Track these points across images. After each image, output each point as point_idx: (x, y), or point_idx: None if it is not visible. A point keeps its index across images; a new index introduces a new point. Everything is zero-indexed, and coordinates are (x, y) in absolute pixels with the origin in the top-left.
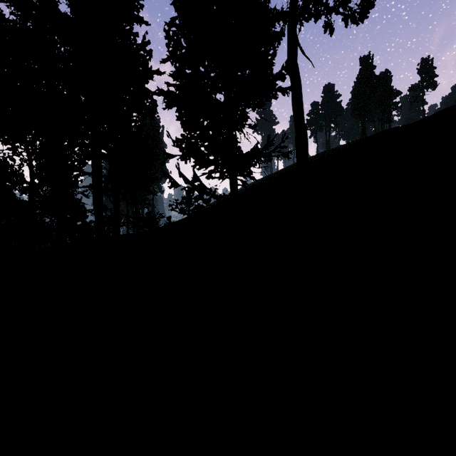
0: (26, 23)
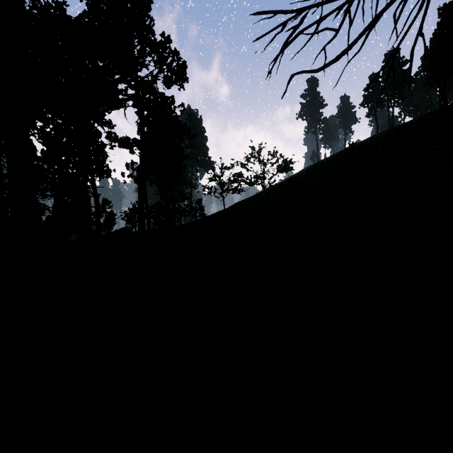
0: None
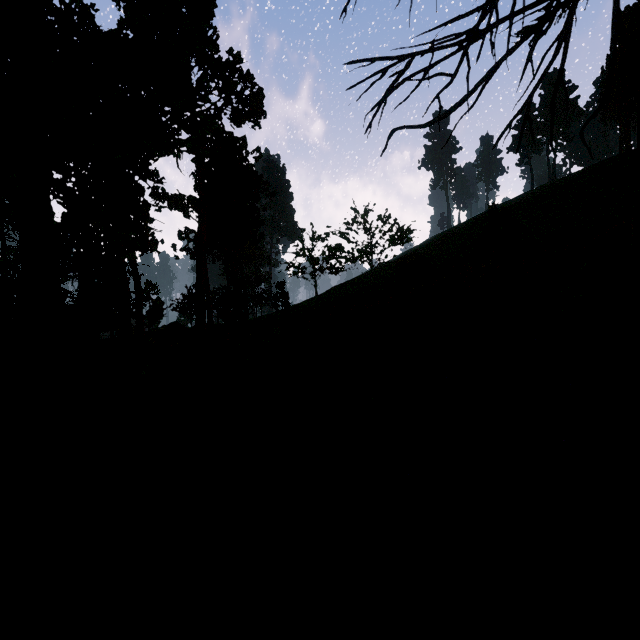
0: None
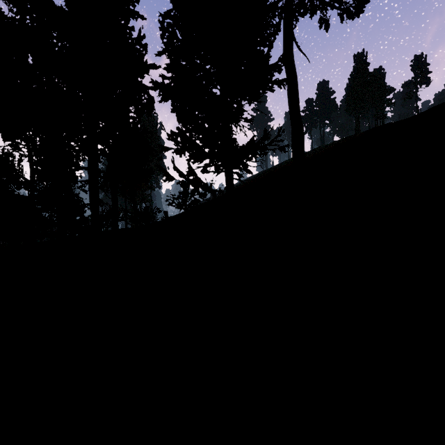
0: (24, 20)
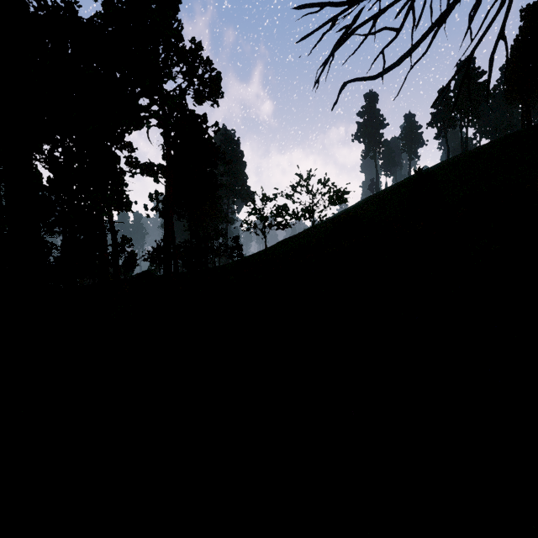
0: None
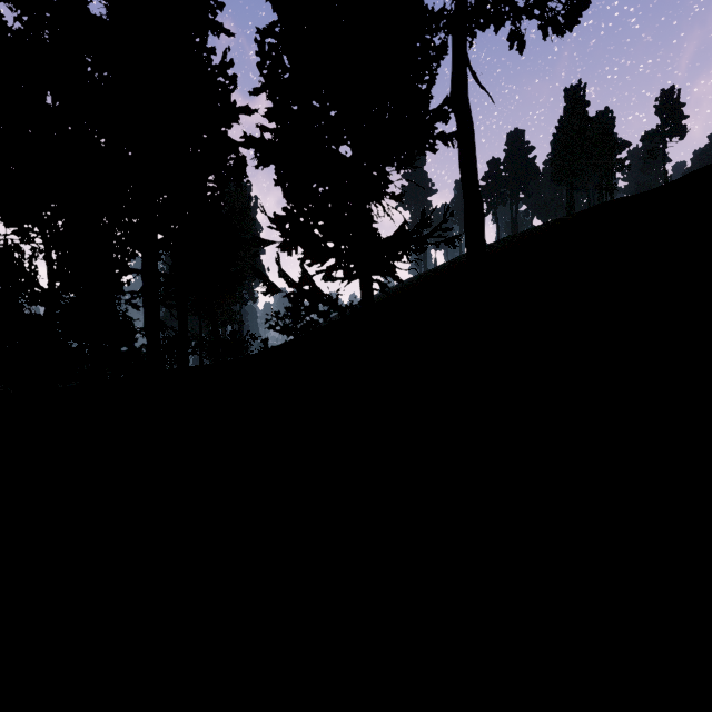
0: (39, 35)
